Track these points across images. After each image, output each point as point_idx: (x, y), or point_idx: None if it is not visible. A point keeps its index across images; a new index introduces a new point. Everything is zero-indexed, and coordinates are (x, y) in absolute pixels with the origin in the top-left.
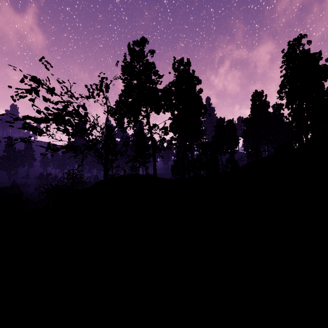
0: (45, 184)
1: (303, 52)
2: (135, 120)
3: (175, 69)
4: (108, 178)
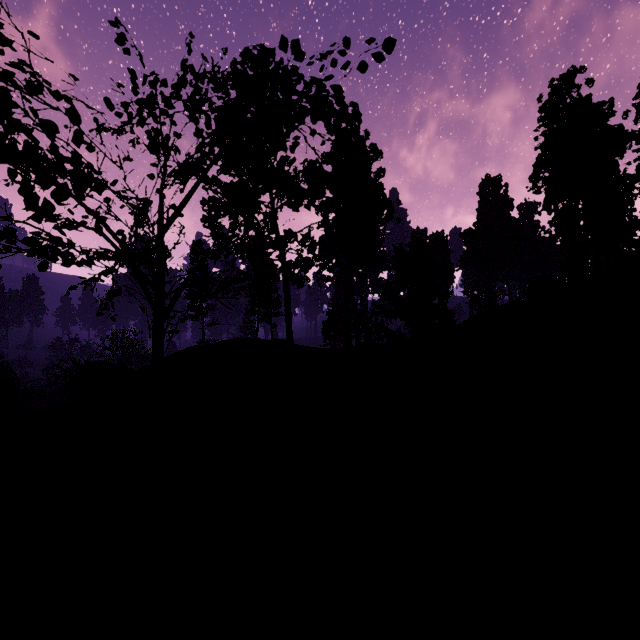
0: (63, 360)
1: (578, 100)
2: (246, 222)
3: (330, 128)
4: (195, 347)
